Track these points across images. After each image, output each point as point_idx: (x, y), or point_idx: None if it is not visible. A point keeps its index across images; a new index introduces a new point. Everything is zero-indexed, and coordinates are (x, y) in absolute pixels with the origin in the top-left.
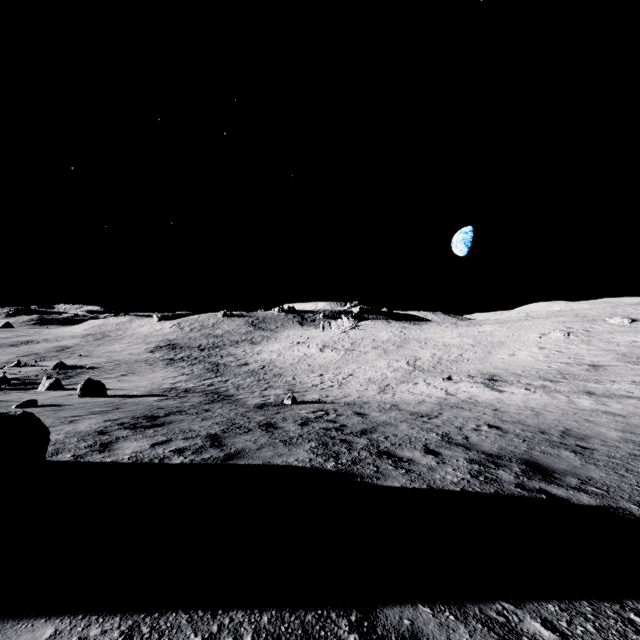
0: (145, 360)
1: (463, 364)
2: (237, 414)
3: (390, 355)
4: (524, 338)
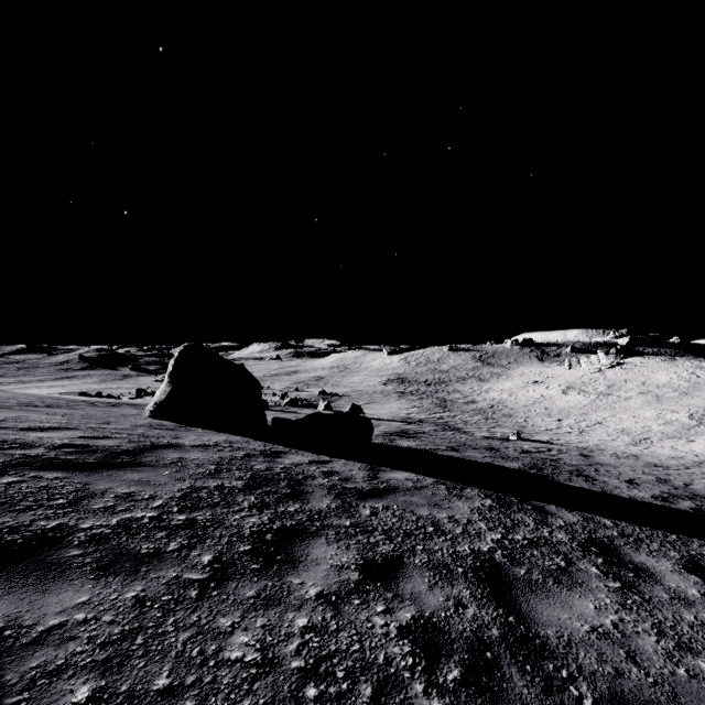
0: (381, 392)
1: None
2: (467, 439)
3: (664, 404)
4: None
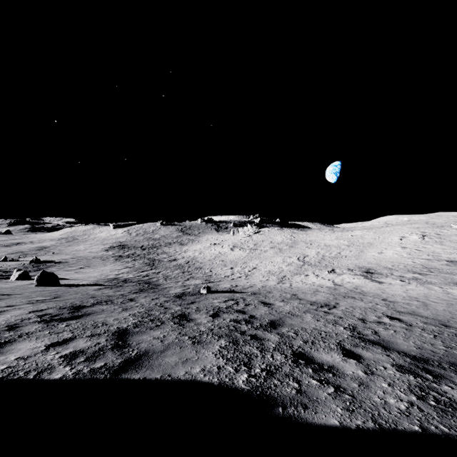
0: (100, 256)
1: (342, 260)
2: (156, 304)
3: (284, 253)
4: (388, 240)
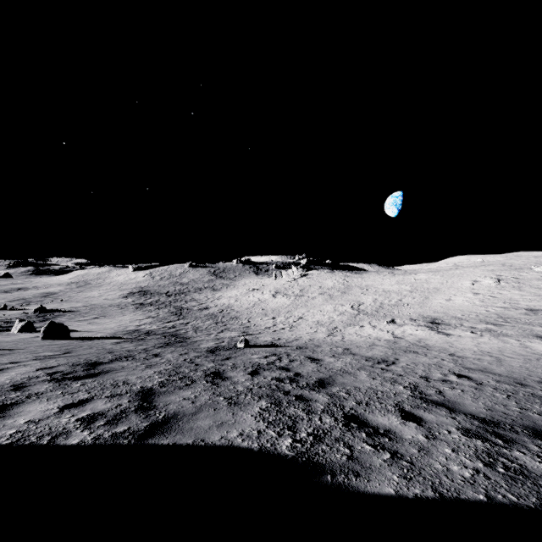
0: (118, 304)
1: (404, 308)
2: (185, 360)
3: (335, 300)
4: (458, 285)
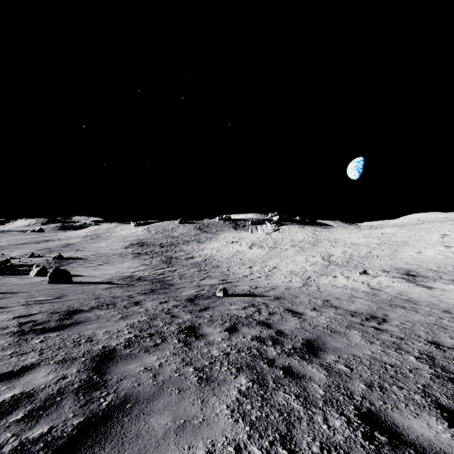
0: (120, 254)
1: (374, 260)
2: (163, 310)
3: (306, 252)
4: (426, 238)
